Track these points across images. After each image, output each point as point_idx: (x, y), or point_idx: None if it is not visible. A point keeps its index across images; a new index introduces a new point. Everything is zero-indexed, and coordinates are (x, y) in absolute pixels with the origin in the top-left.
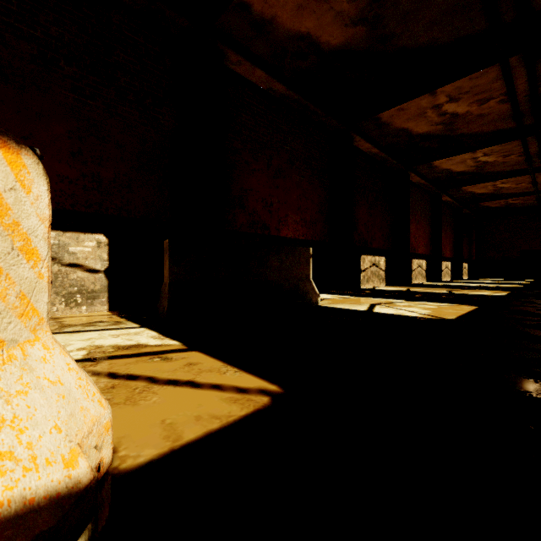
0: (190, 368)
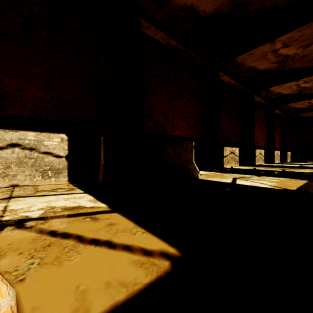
0: (110, 228)
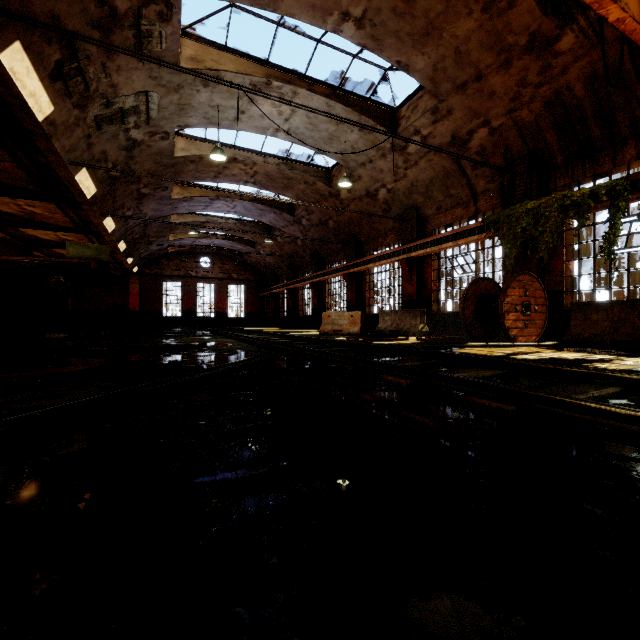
0: None
